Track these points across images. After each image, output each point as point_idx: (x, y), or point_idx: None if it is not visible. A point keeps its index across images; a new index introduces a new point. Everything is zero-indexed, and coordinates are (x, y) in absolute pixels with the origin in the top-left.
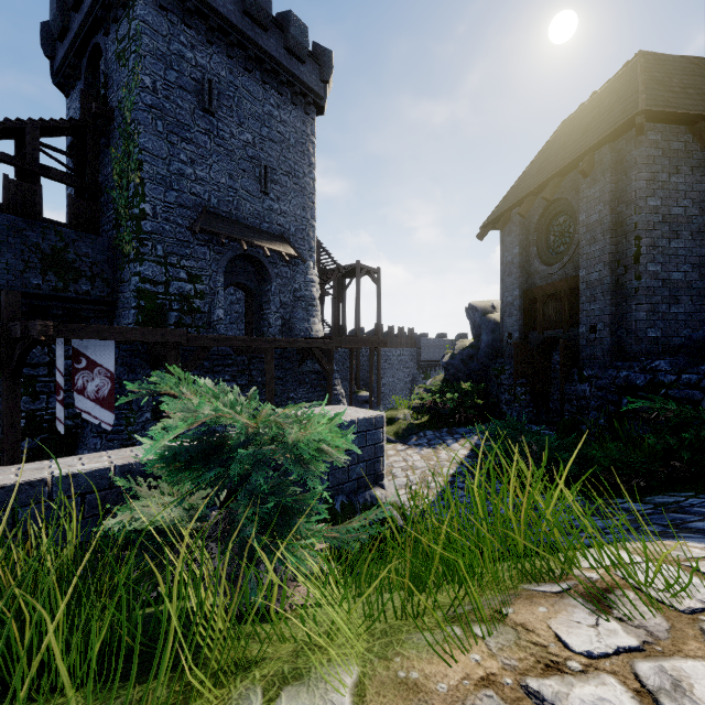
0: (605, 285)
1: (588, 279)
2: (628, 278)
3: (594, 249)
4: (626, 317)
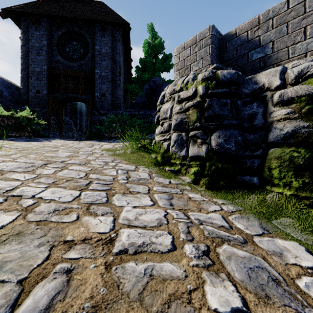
0: (109, 79)
1: (101, 74)
2: (117, 79)
3: (104, 63)
4: (116, 93)
